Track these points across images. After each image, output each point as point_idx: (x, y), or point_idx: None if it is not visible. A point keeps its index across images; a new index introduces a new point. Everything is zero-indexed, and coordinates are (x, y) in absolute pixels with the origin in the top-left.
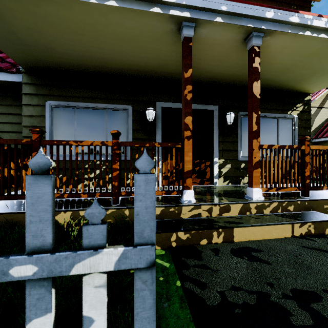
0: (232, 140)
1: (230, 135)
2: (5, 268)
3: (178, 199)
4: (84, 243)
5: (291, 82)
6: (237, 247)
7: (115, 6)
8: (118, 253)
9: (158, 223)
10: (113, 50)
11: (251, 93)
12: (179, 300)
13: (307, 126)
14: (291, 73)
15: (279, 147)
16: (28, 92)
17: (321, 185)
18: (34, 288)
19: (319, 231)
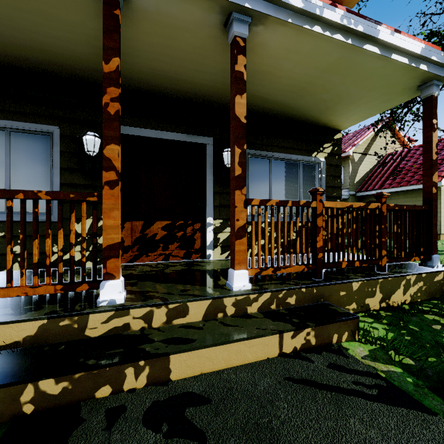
0: None
1: None
2: None
3: None
4: None
5: (313, 110)
6: (167, 396)
7: None
8: None
9: (20, 356)
10: None
11: (233, 113)
12: None
13: (337, 175)
14: (310, 96)
15: (277, 204)
16: None
17: (340, 260)
18: None
19: (323, 341)
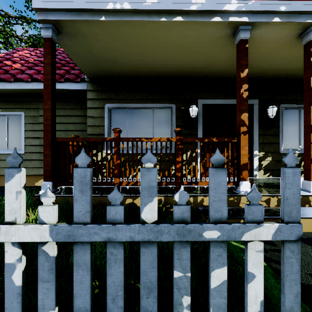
0: (273, 133)
1: (271, 128)
2: (200, 231)
3: (231, 189)
4: (248, 218)
5: None
6: (305, 237)
7: (181, 21)
8: (274, 228)
9: None
10: (166, 57)
11: (308, 87)
12: (272, 276)
13: None
14: None
15: None
16: (92, 97)
17: None
18: (216, 248)
19: None
